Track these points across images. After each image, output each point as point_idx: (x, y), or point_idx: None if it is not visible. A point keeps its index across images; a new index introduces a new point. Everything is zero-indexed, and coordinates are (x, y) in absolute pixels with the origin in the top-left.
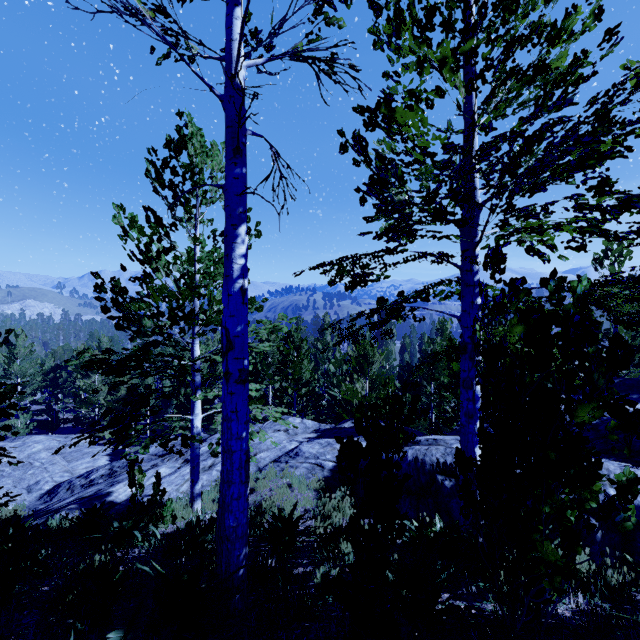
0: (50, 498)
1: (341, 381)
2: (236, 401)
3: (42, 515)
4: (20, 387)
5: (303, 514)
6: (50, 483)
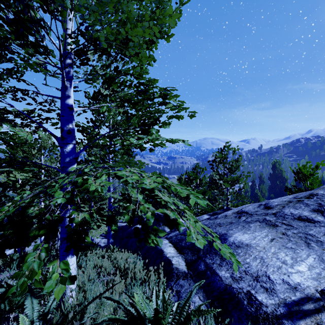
0: None
1: None
2: None
3: None
4: None
5: None
6: None
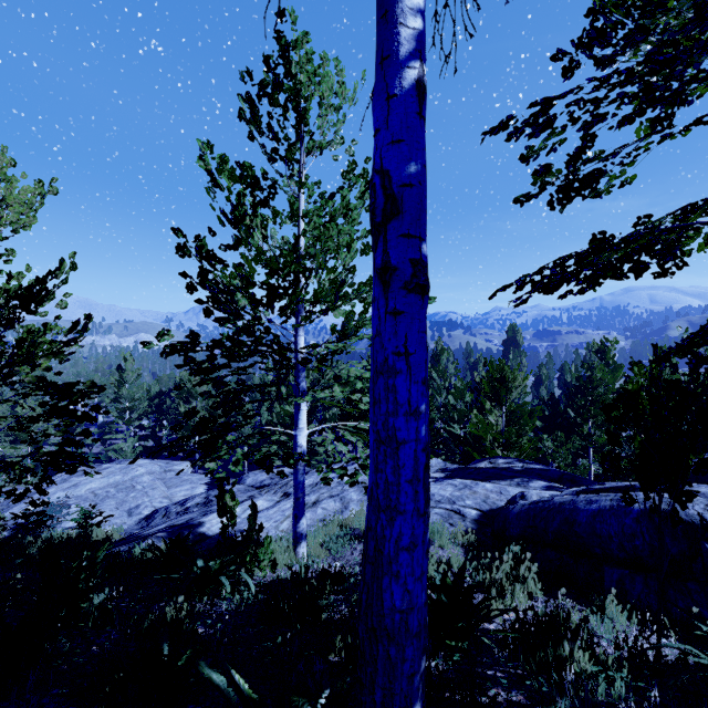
0: (147, 523)
1: (463, 416)
2: (405, 330)
3: (131, 541)
4: (128, 411)
5: (475, 584)
6: (149, 508)
